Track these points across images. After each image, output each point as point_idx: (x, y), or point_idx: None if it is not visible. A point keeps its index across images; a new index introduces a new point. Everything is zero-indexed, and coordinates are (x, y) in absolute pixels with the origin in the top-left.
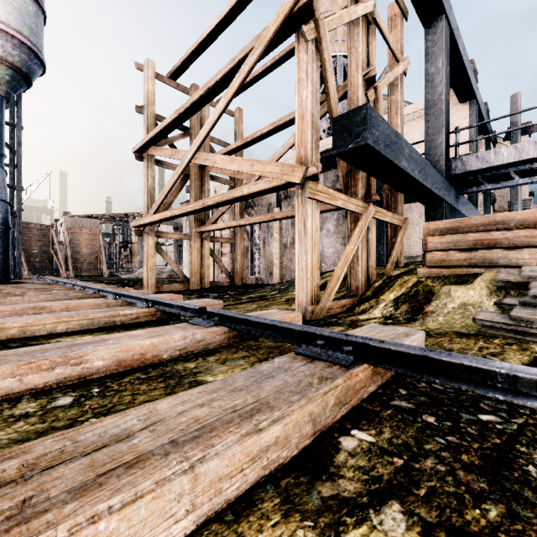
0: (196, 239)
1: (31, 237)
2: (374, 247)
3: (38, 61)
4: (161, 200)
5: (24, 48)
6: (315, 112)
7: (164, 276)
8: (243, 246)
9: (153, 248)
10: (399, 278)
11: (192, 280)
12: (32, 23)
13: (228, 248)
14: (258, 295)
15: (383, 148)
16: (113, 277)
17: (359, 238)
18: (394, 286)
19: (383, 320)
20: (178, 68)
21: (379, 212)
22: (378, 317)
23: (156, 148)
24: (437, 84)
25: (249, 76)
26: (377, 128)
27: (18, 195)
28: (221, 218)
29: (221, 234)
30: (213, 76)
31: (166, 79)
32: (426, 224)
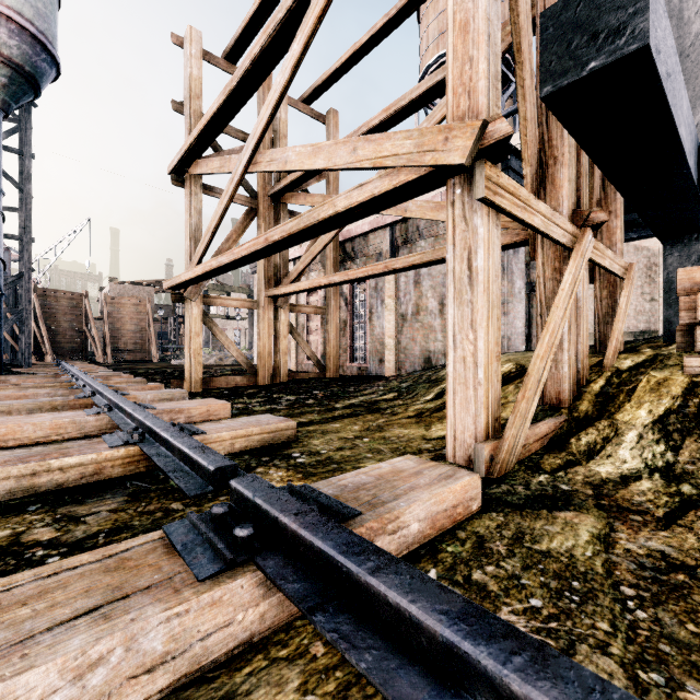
0: (267, 308)
1: (58, 310)
2: (586, 314)
3: (47, 57)
4: (205, 244)
5: (26, 36)
6: (493, 17)
7: (228, 362)
8: (339, 318)
9: (200, 322)
10: (642, 376)
11: (261, 371)
12: (37, 1)
13: (317, 322)
14: (363, 401)
15: (665, 77)
16: (160, 363)
17: (571, 296)
18: (639, 392)
19: (665, 482)
20: (237, 41)
21: (596, 248)
22: (642, 471)
23: (200, 162)
24: (690, 18)
25: (348, 51)
26: (658, 20)
27: (27, 249)
28: (306, 278)
29: (306, 301)
30: (282, 2)
31: (221, 61)
32: (685, 271)
